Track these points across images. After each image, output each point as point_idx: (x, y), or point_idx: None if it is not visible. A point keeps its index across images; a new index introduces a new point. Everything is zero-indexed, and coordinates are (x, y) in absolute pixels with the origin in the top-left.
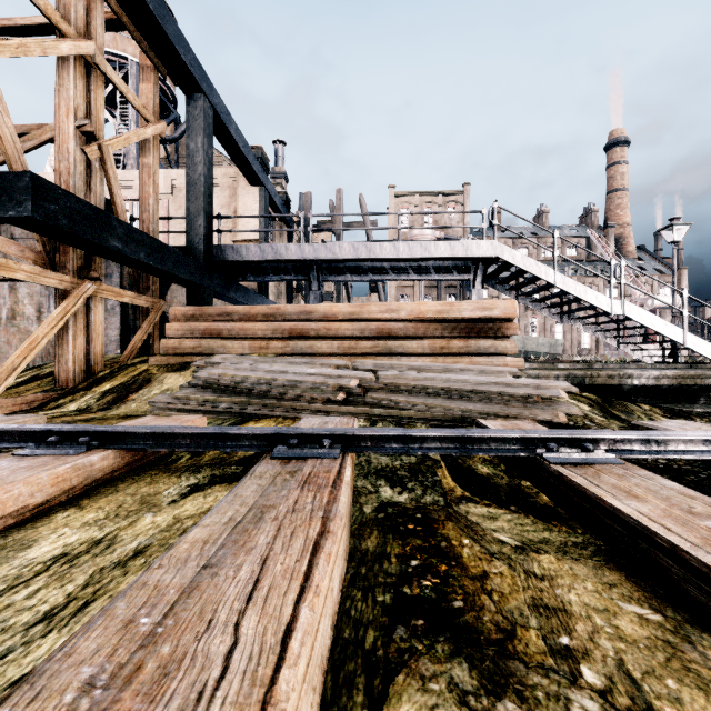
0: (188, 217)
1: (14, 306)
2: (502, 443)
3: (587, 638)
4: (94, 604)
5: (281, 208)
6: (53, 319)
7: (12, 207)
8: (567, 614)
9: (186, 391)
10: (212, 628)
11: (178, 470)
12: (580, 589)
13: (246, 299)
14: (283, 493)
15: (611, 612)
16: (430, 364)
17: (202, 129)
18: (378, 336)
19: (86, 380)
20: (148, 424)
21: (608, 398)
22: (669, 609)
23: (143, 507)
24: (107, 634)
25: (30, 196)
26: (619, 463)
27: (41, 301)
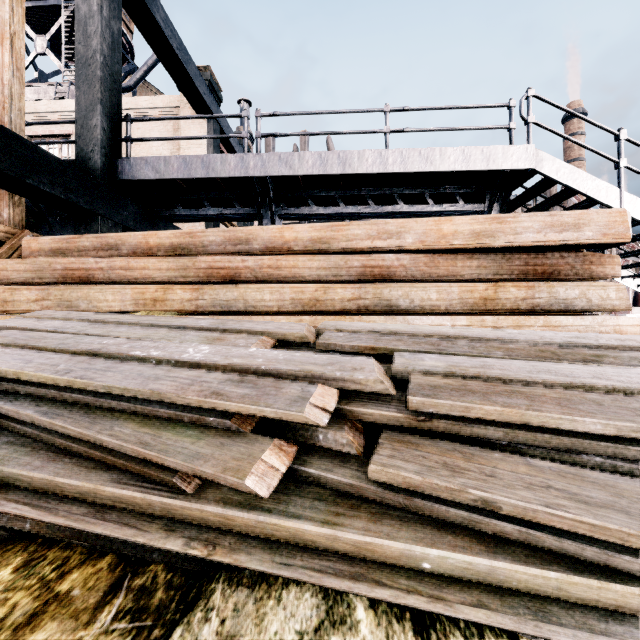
0: (78, 113)
1: None
2: None
3: None
4: None
5: (238, 150)
6: None
7: None
8: None
9: None
10: None
11: None
12: None
13: None
14: None
15: None
16: (521, 333)
17: None
18: (363, 279)
19: None
20: None
21: None
22: None
23: None
24: None
25: None
26: None
27: None
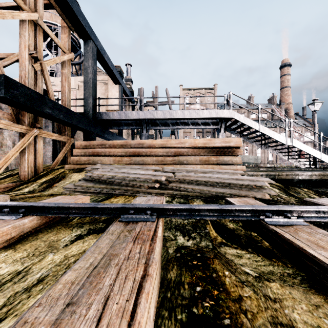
0: (84, 98)
1: (2, 141)
2: (241, 212)
3: None
4: (4, 322)
5: (129, 95)
6: (17, 147)
7: None
8: None
9: (81, 182)
10: None
11: (71, 226)
12: (299, 309)
13: (112, 137)
14: (123, 245)
15: None
16: (200, 169)
17: (91, 56)
18: (175, 155)
19: (34, 176)
20: (59, 200)
21: (286, 185)
22: None
23: (49, 249)
24: None
25: (4, 86)
26: (306, 225)
27: (15, 138)
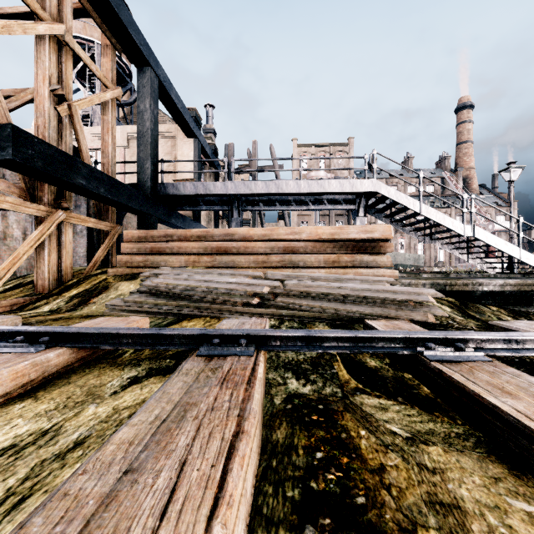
0: (138, 161)
1: (6, 229)
2: (388, 342)
3: None
4: (29, 500)
5: (211, 155)
6: (32, 240)
7: None
8: (461, 512)
9: (134, 296)
10: None
11: (122, 363)
12: (469, 483)
13: (183, 224)
14: (205, 390)
15: (502, 510)
16: (325, 275)
17: (149, 94)
18: (284, 252)
19: (58, 287)
20: (100, 324)
21: (463, 301)
22: None
23: (89, 398)
24: None
25: (11, 143)
26: (488, 361)
27: (26, 226)
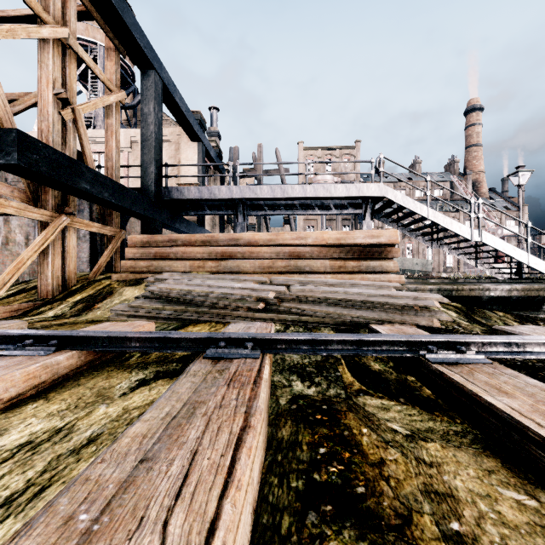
0: (142, 165)
1: (8, 234)
2: (391, 346)
3: (474, 523)
4: (49, 490)
5: (215, 159)
6: (36, 245)
7: (2, 156)
8: (455, 500)
9: (139, 301)
10: (143, 526)
11: (129, 367)
12: (464, 475)
13: (187, 229)
14: (213, 390)
15: (493, 498)
16: (331, 280)
17: (154, 97)
18: (290, 257)
19: (62, 292)
20: (107, 329)
21: (470, 306)
22: (542, 495)
23: (99, 399)
24: (47, 532)
25: (16, 147)
26: (488, 363)
27: (29, 231)
